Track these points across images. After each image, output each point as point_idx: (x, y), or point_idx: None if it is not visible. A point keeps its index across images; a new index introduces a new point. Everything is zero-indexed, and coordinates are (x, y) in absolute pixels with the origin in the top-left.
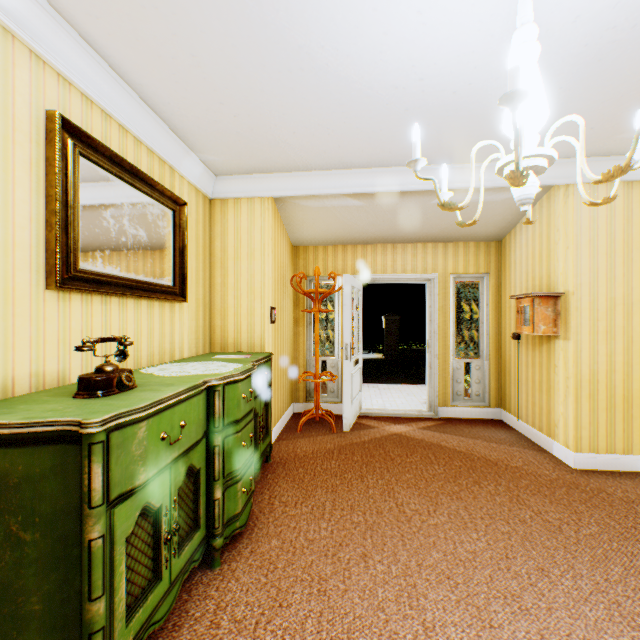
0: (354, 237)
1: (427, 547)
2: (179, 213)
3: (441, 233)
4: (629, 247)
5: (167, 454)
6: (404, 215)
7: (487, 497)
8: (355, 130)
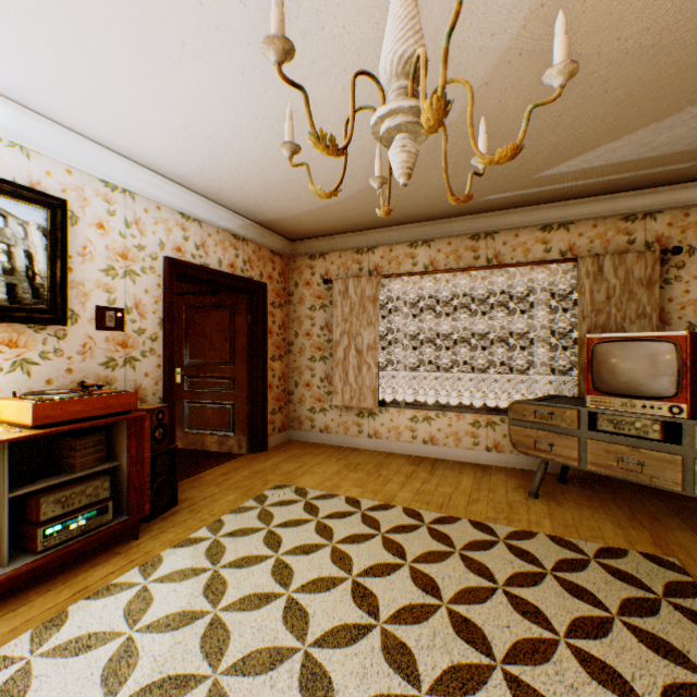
0: None
1: None
2: None
3: None
4: None
5: None
6: None
7: None
8: None
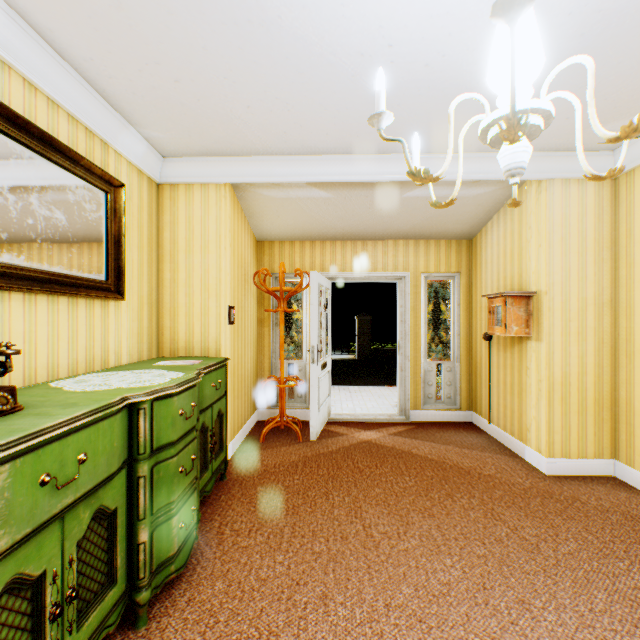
0: (322, 232)
1: (397, 580)
2: (114, 196)
3: (412, 230)
4: (600, 246)
5: (53, 502)
6: (374, 209)
7: (461, 513)
8: (318, 107)
